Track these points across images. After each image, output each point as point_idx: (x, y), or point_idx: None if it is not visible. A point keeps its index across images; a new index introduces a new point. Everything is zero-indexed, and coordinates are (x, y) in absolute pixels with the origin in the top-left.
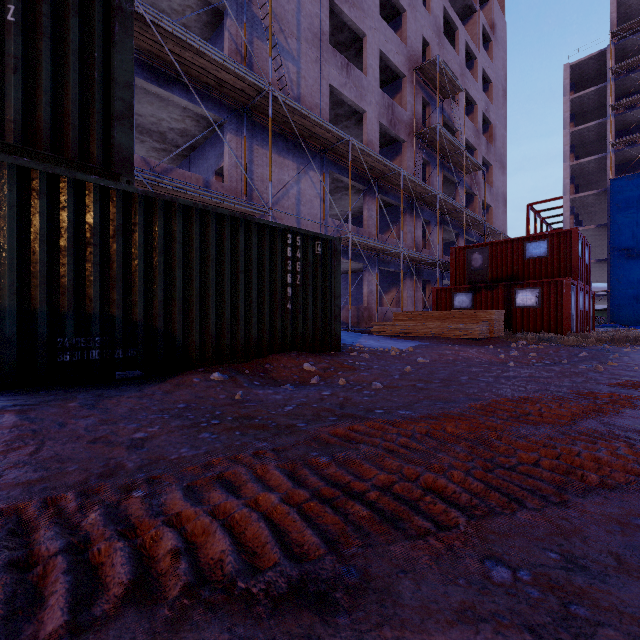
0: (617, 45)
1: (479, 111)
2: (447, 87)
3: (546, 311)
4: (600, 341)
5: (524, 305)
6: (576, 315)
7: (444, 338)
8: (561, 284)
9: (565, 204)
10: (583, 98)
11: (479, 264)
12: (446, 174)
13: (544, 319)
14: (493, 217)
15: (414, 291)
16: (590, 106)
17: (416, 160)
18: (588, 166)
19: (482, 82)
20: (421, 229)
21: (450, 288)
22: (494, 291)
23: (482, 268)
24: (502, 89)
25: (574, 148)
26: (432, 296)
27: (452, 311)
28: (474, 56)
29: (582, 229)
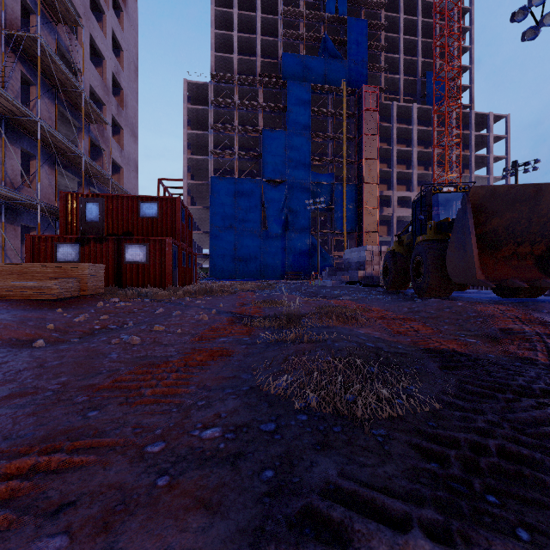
0: (215, 85)
1: (109, 68)
2: (60, 8)
3: (153, 267)
4: (188, 293)
5: (134, 260)
6: (179, 271)
7: (3, 301)
8: (165, 243)
9: (185, 186)
10: (196, 111)
11: (94, 215)
12: (64, 111)
13: (151, 274)
14: (125, 178)
15: (3, 237)
16: (200, 120)
17: (3, 64)
18: (199, 163)
19: (114, 45)
20: (19, 160)
21: (52, 237)
22: (104, 244)
23: (98, 220)
24: (134, 65)
25: (191, 146)
26: (26, 245)
27: (33, 263)
28: (103, 10)
29: (195, 208)
